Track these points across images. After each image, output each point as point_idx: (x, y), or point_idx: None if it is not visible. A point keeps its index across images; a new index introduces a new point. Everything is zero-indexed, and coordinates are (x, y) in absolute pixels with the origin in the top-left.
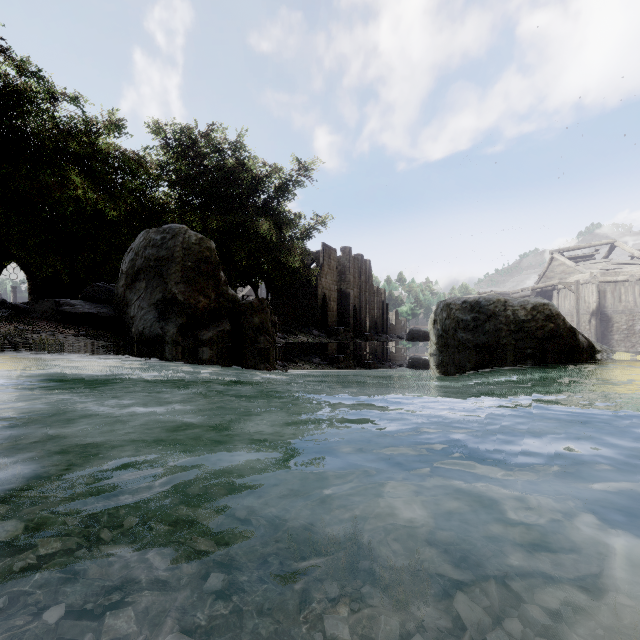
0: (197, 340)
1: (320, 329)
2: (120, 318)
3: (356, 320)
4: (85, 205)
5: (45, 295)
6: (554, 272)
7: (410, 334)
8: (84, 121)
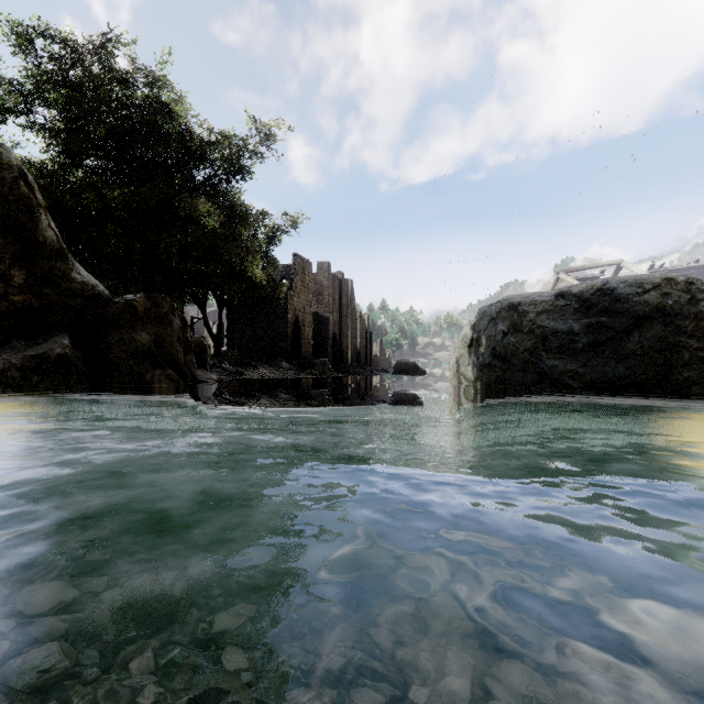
0: None
1: (291, 361)
2: None
3: (336, 350)
4: None
5: None
6: None
7: (397, 367)
8: None
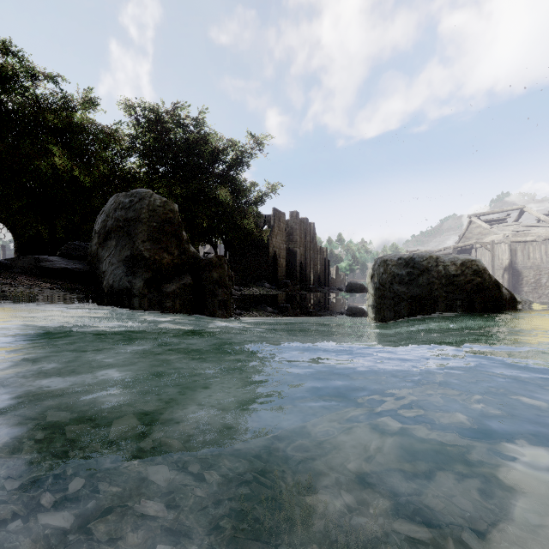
0: (161, 292)
1: (271, 282)
2: (93, 273)
3: (302, 274)
4: (63, 172)
5: (29, 252)
6: (472, 233)
7: (348, 286)
8: (62, 98)
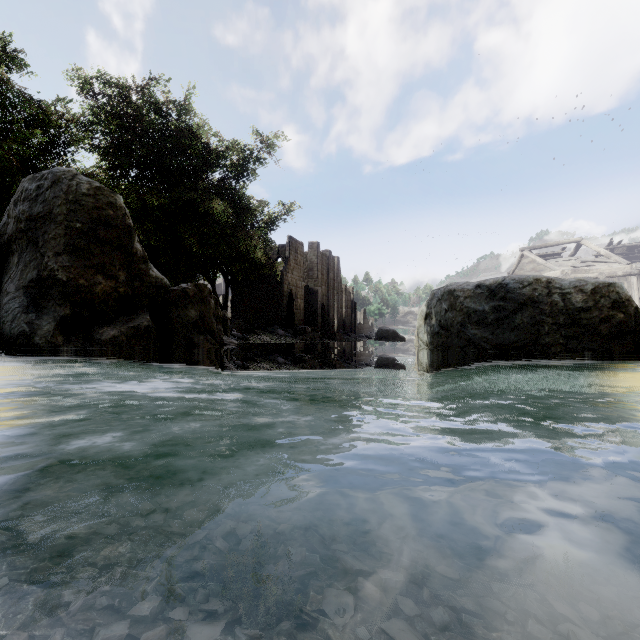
0: (91, 341)
1: (286, 328)
2: None
3: (324, 319)
4: None
5: None
6: (524, 270)
7: (379, 333)
8: None
